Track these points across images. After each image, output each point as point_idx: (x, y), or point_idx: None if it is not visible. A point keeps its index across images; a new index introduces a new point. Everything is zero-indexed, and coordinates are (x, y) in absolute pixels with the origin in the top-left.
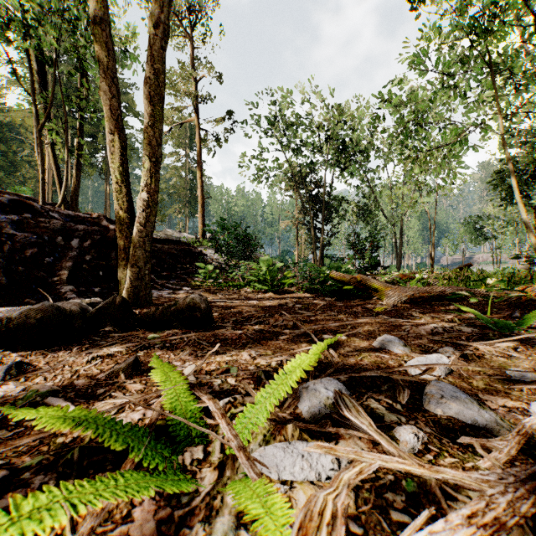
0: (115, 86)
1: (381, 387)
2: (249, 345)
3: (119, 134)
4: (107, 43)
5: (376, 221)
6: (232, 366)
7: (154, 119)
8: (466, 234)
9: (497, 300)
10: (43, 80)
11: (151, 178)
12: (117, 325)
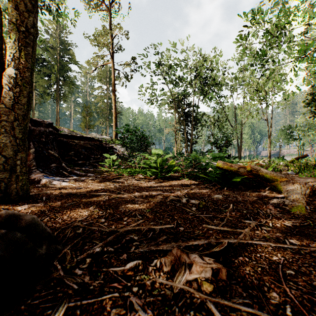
0: None
1: None
2: None
3: None
4: None
5: (226, 128)
6: None
7: None
8: (282, 136)
9: None
10: None
11: (19, 51)
12: None
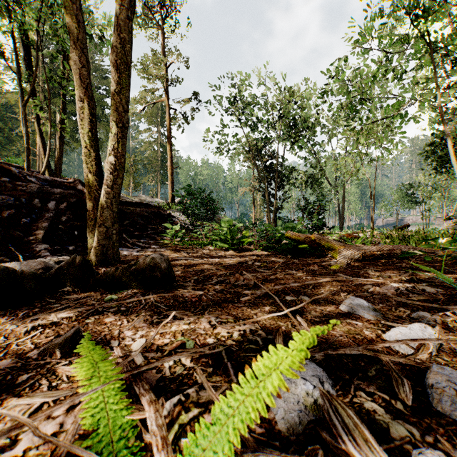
0: (84, 56)
1: (367, 371)
2: (209, 309)
3: (88, 101)
4: (77, 15)
5: (322, 188)
6: (188, 338)
7: (120, 86)
8: (400, 199)
9: (451, 258)
10: (30, 62)
11: (118, 143)
12: (77, 285)
